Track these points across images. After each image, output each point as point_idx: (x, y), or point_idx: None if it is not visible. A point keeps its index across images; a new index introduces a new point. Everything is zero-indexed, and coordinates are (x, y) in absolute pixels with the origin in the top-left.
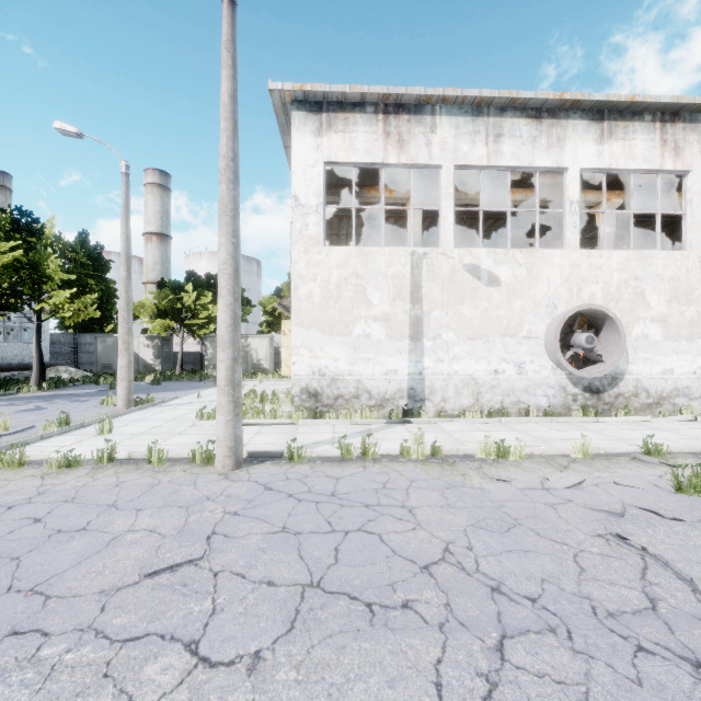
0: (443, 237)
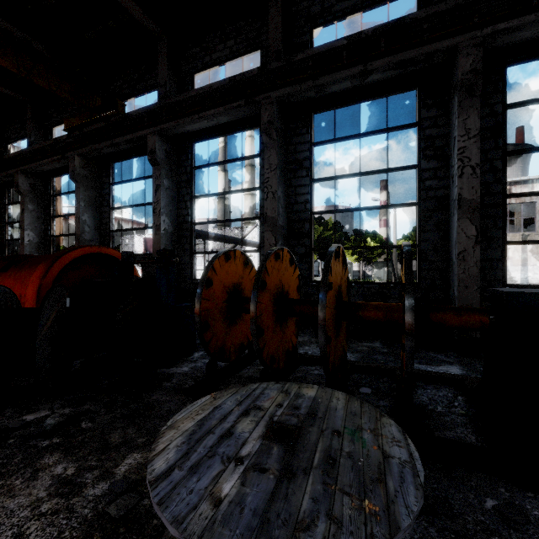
0: (537, 228)
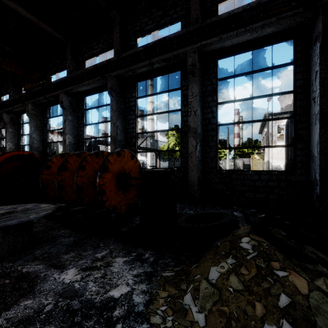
0: None
